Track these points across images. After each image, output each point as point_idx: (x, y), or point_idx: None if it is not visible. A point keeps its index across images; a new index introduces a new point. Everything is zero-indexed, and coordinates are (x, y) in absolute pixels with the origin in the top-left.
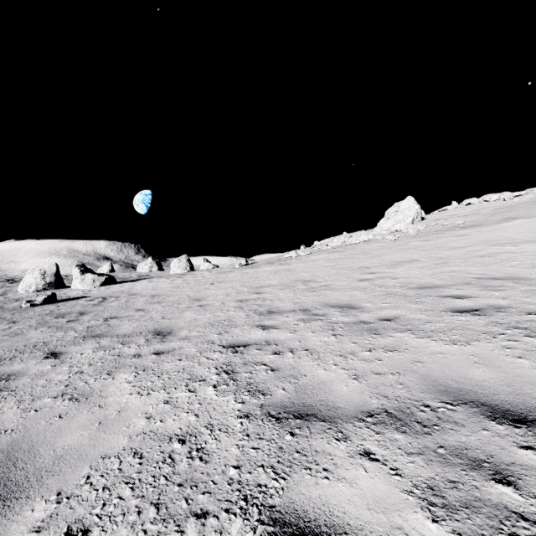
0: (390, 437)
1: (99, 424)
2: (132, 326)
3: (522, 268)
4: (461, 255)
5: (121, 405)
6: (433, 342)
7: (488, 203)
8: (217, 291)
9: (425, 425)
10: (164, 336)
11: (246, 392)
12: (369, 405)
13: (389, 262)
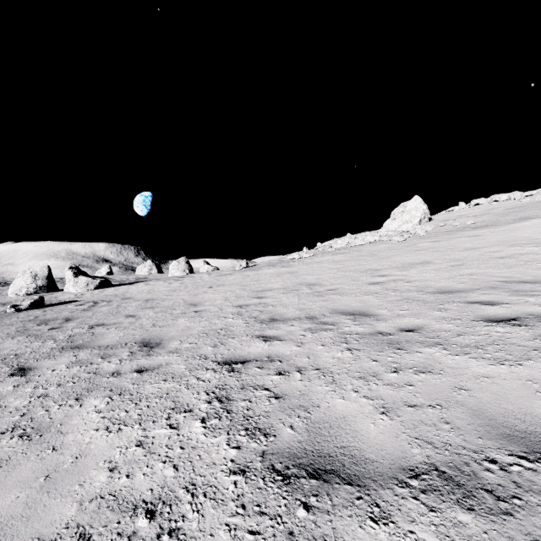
0: (452, 518)
1: (45, 478)
2: (118, 335)
3: None
4: (478, 256)
5: (81, 448)
6: (473, 361)
7: (498, 203)
8: (215, 295)
9: (499, 497)
10: (151, 348)
11: (243, 430)
12: (410, 458)
13: (399, 264)
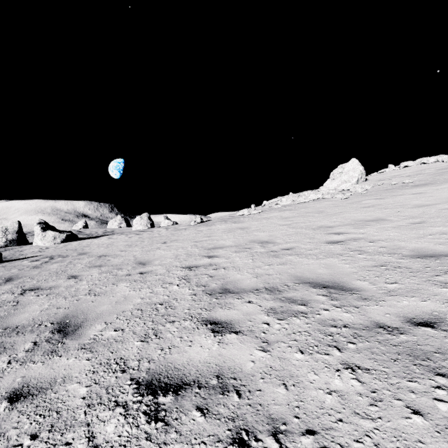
0: None
1: None
2: (42, 307)
3: None
4: (435, 213)
5: None
6: None
7: (427, 165)
8: (166, 252)
9: None
10: (64, 336)
11: None
12: None
13: (351, 221)
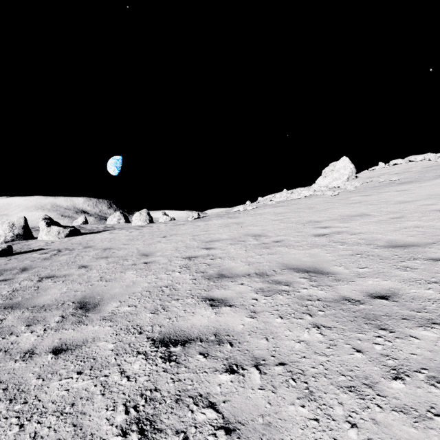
0: None
1: None
2: (61, 290)
3: None
4: (414, 208)
5: None
6: None
7: (415, 163)
8: (167, 245)
9: None
10: (86, 311)
11: None
12: None
13: (338, 216)
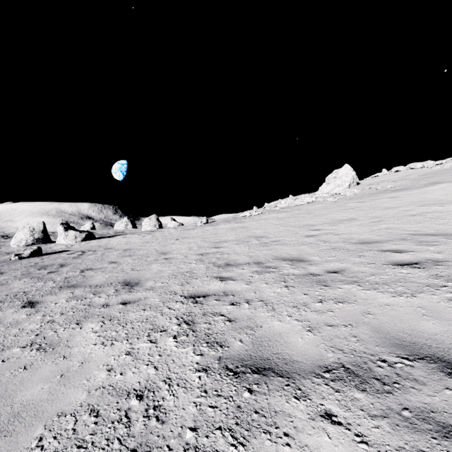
0: (351, 396)
1: (61, 376)
2: (105, 277)
3: (451, 225)
4: (394, 214)
5: (85, 356)
6: (380, 294)
7: (414, 170)
8: (181, 246)
9: (384, 383)
10: (132, 286)
11: (205, 343)
12: (326, 359)
13: (330, 220)
